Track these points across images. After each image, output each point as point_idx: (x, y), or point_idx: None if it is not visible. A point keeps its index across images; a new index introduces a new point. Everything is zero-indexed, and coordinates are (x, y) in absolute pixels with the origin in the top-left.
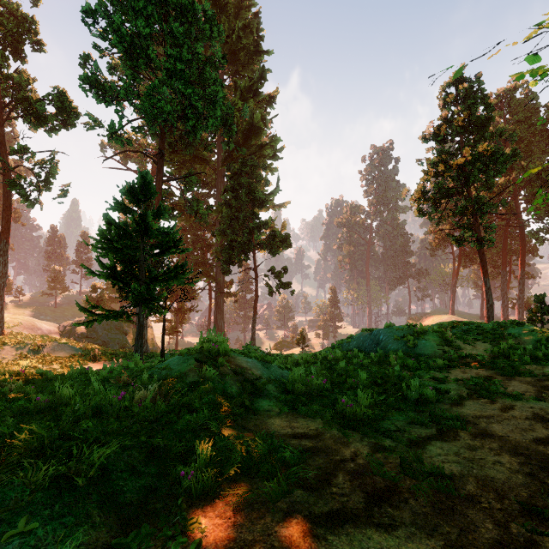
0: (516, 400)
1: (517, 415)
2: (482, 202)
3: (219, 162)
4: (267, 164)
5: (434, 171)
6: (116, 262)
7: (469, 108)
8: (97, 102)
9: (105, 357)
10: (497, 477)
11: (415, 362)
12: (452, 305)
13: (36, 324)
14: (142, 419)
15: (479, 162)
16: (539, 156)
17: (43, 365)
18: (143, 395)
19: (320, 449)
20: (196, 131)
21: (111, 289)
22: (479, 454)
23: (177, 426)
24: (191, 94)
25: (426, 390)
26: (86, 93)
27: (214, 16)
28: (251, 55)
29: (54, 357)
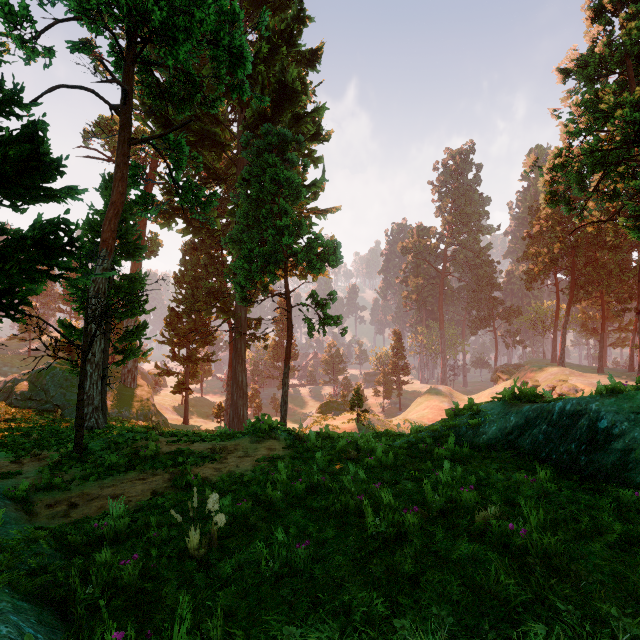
0: None
1: None
2: None
3: (239, 149)
4: (307, 149)
5: (590, 116)
6: None
7: None
8: None
9: None
10: None
11: None
12: (561, 354)
13: None
14: None
15: None
16: None
17: None
18: None
19: None
20: (176, 47)
21: None
22: None
23: None
24: None
25: None
26: None
27: None
28: None
29: None
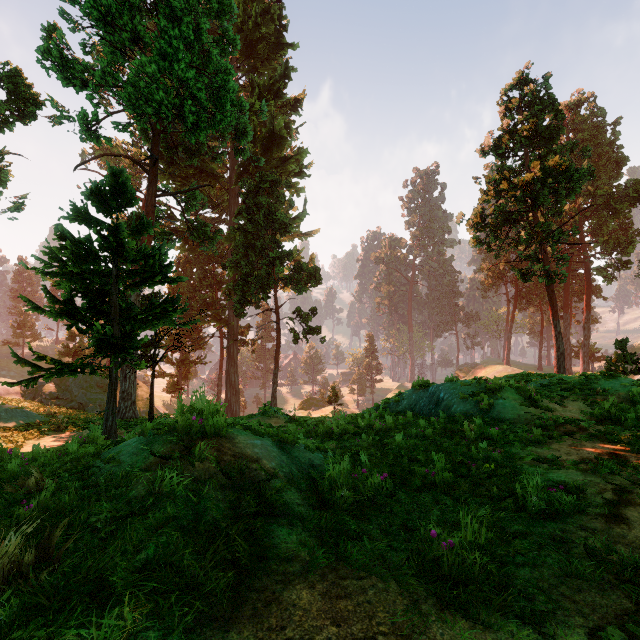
0: None
1: None
2: (550, 230)
3: (232, 179)
4: (291, 182)
5: (495, 191)
6: (76, 294)
7: (535, 116)
8: (63, 85)
9: (73, 425)
10: None
11: (500, 432)
12: (507, 354)
13: None
14: None
15: (551, 178)
16: (606, 181)
17: None
18: None
19: None
20: (199, 131)
21: None
22: None
23: None
24: (192, 80)
25: (555, 491)
26: (47, 71)
27: None
28: (272, 48)
29: None
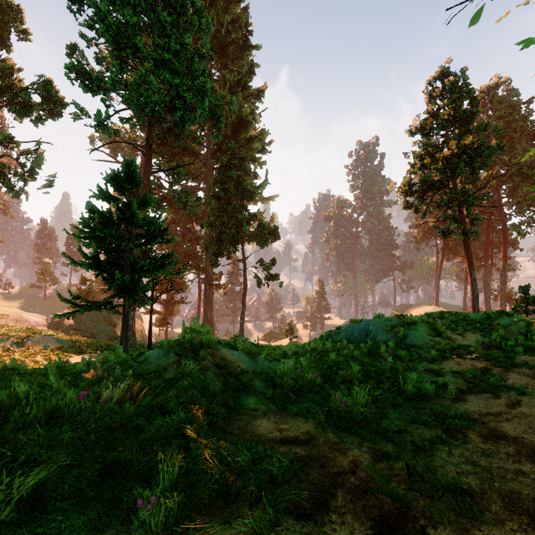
0: (521, 394)
1: (527, 412)
2: (467, 195)
3: (208, 155)
4: (255, 157)
5: (420, 164)
6: (100, 251)
7: (455, 102)
8: (83, 91)
9: (91, 349)
10: (525, 492)
11: (407, 353)
12: (436, 297)
13: (23, 316)
14: (103, 425)
15: (466, 154)
16: (520, 151)
17: (26, 358)
18: (110, 394)
19: (313, 459)
20: (184, 122)
21: (101, 281)
22: (496, 461)
23: (144, 433)
24: (179, 85)
25: (425, 384)
26: (72, 81)
27: (202, 8)
28: (240, 49)
29: (38, 349)
